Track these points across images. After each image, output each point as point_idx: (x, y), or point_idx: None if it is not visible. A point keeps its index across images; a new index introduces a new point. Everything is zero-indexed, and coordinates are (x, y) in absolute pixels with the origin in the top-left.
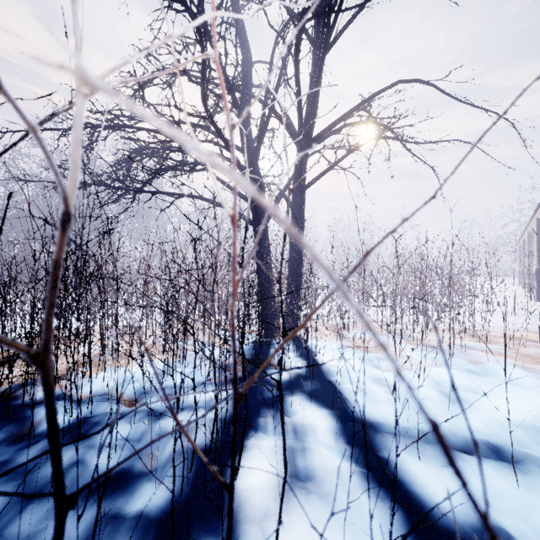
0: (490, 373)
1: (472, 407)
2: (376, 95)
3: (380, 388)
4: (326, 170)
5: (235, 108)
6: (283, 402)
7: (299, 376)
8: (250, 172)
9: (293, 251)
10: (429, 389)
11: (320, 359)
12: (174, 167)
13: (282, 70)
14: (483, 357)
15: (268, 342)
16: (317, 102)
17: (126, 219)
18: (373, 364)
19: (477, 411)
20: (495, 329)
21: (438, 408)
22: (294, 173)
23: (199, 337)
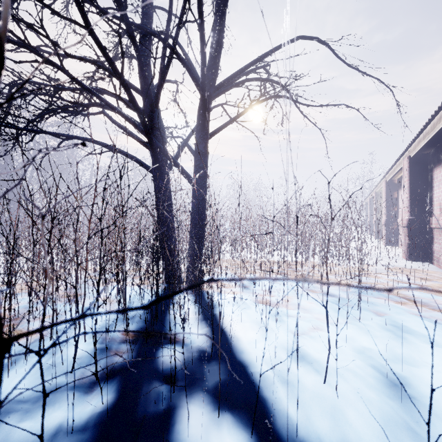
0: (403, 330)
1: (421, 396)
2: (278, 49)
3: (305, 373)
4: (229, 122)
5: (130, 37)
6: (177, 425)
7: (201, 360)
8: (149, 115)
9: (196, 201)
10: (359, 366)
11: (226, 324)
12: (65, 108)
13: (184, 7)
14: (383, 306)
15: (168, 301)
16: (221, 47)
17: (34, 171)
18: (285, 327)
19: (434, 406)
20: (372, 272)
21: (388, 408)
22: (197, 120)
23: (86, 299)
